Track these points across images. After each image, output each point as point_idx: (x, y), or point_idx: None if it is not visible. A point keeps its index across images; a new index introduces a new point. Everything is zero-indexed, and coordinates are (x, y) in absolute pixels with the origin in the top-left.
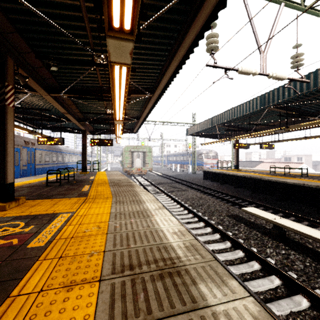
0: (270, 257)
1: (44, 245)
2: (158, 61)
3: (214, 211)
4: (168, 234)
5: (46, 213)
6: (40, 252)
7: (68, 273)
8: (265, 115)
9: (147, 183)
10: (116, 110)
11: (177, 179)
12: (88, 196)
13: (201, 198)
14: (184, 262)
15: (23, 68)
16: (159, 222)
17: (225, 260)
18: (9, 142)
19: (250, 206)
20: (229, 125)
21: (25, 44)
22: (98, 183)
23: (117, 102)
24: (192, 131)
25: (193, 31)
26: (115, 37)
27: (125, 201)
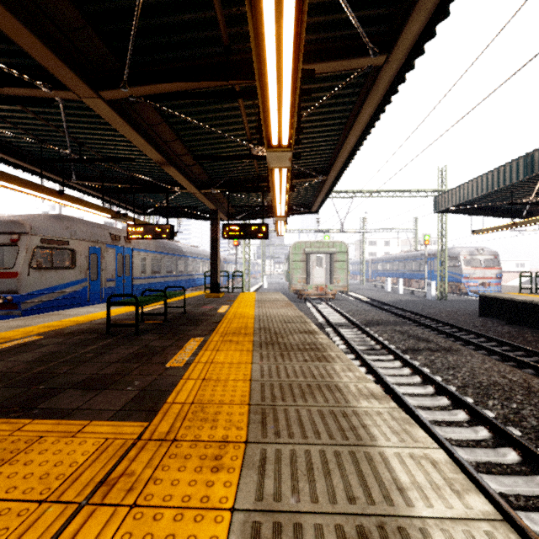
0: None
1: None
2: None
3: None
4: None
5: None
6: None
7: None
8: None
9: (341, 320)
10: (268, 79)
11: (408, 313)
12: (160, 410)
13: (531, 391)
14: None
15: None
16: None
17: None
18: None
19: None
20: None
21: None
22: (228, 331)
23: None
24: (452, 200)
25: None
26: None
27: (313, 536)
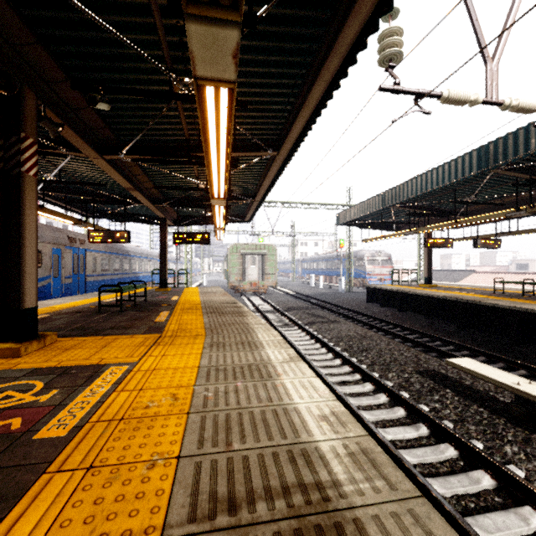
0: (514, 463)
1: (65, 435)
2: (287, 87)
3: (390, 363)
4: (311, 419)
5: (86, 363)
6: (55, 451)
7: (97, 511)
8: (485, 185)
9: (268, 308)
10: (213, 180)
11: (320, 302)
12: (163, 331)
13: (364, 337)
14: (349, 497)
15: (56, 110)
16: (292, 391)
17: (420, 464)
18: (28, 236)
19: (459, 353)
20: (416, 206)
21: (55, 66)
22: (184, 308)
23: (213, 164)
24: (346, 217)
25: (357, 18)
26: (203, 18)
27: (228, 344)
